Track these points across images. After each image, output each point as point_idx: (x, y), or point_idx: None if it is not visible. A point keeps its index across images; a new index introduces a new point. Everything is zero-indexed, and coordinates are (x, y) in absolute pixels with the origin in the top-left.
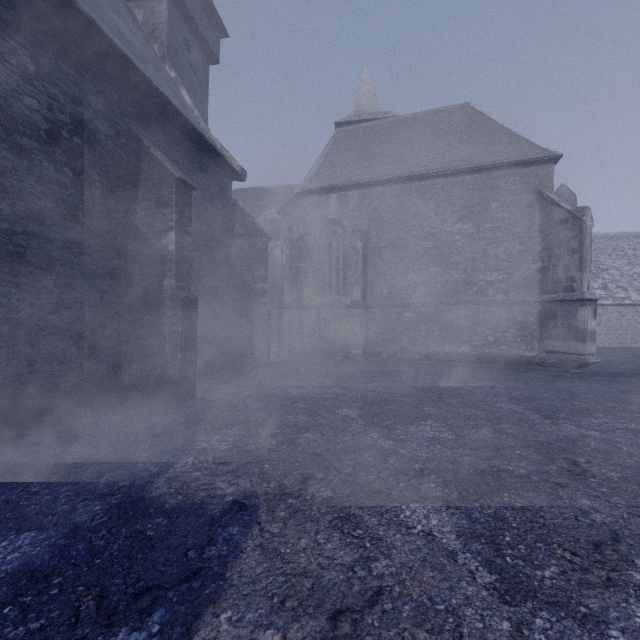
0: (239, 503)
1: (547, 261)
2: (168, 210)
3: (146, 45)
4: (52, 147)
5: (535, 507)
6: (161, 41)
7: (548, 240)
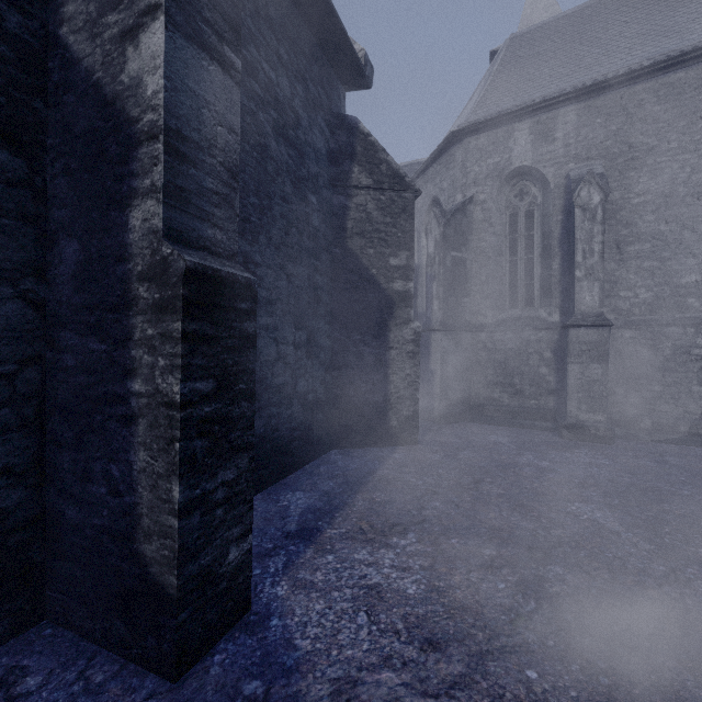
0: None
1: None
2: None
3: None
4: None
5: None
6: None
7: None
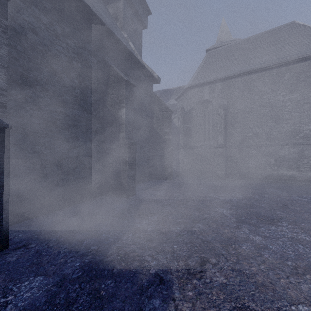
0: (159, 276)
1: None
2: (121, 98)
3: (113, 23)
4: (68, 69)
5: None
6: (120, 20)
7: None
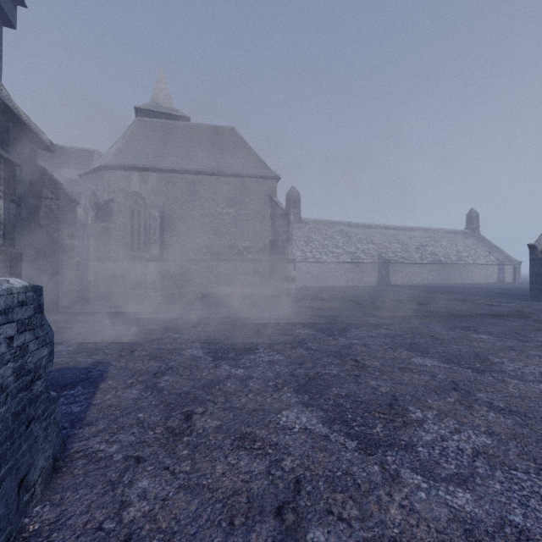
0: (98, 362)
1: (274, 237)
2: None
3: None
4: None
5: (236, 343)
6: None
7: (274, 225)
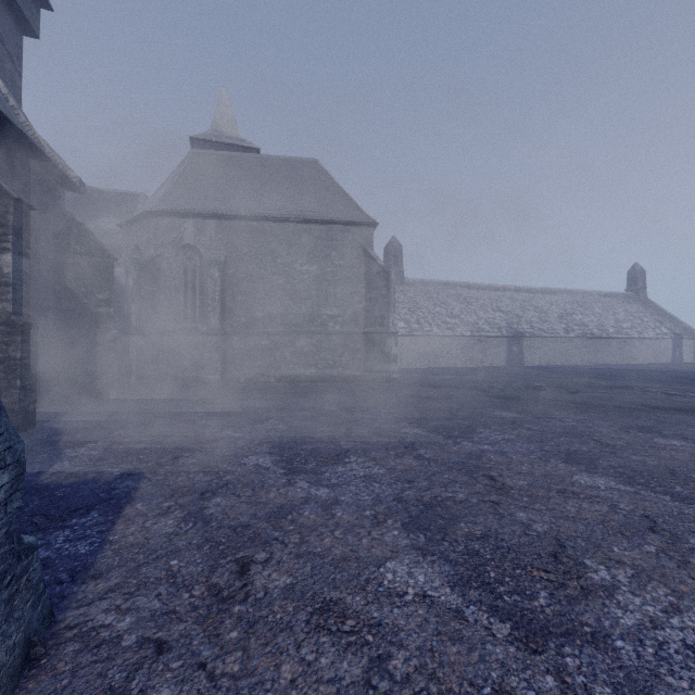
0: (127, 474)
1: (369, 302)
2: (2, 230)
3: None
4: None
5: (318, 448)
6: None
7: (370, 286)
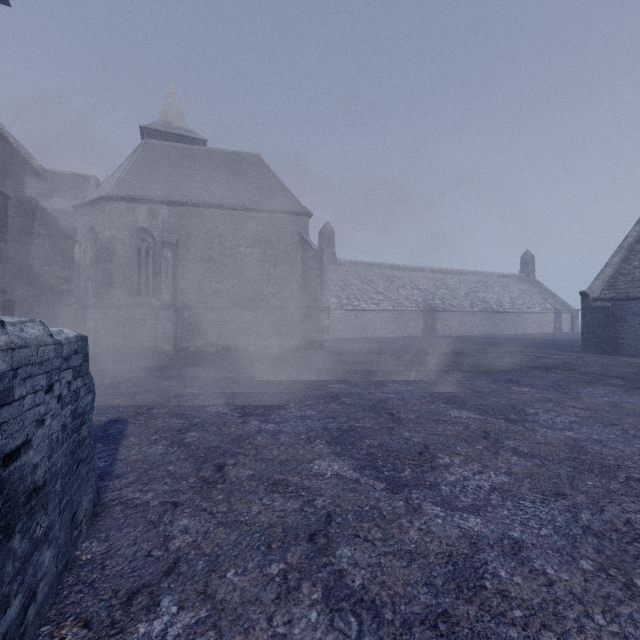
0: (113, 420)
1: (305, 281)
2: None
3: None
4: None
5: (264, 399)
6: None
7: (306, 267)
